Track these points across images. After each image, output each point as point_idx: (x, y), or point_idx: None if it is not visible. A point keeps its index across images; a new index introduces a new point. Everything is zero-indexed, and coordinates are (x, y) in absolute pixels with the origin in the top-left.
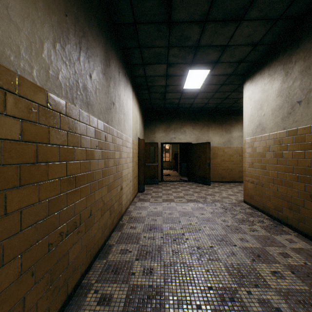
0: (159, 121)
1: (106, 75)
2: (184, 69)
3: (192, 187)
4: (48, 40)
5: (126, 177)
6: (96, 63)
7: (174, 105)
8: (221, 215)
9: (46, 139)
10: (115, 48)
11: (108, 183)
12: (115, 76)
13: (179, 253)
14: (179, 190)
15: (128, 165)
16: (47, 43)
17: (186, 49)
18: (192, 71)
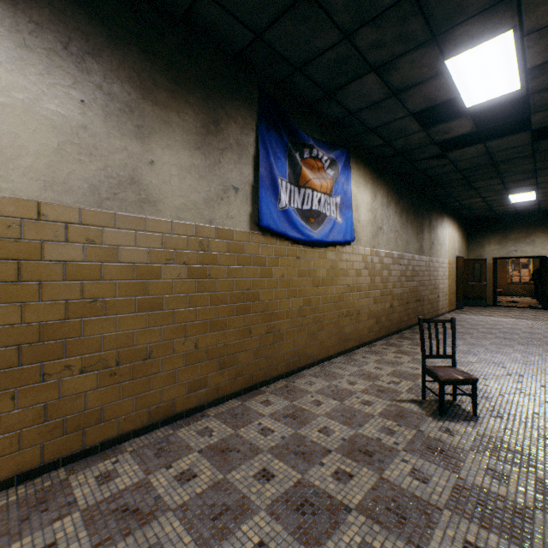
0: (489, 231)
1: (429, 231)
2: (502, 196)
3: (536, 313)
4: (414, 240)
5: (442, 290)
6: (425, 231)
7: (510, 212)
8: (535, 325)
9: (414, 269)
10: (434, 208)
11: (430, 289)
12: (434, 225)
13: (474, 327)
14: (510, 312)
15: (443, 281)
16: (414, 241)
17: (495, 191)
18: (512, 195)
